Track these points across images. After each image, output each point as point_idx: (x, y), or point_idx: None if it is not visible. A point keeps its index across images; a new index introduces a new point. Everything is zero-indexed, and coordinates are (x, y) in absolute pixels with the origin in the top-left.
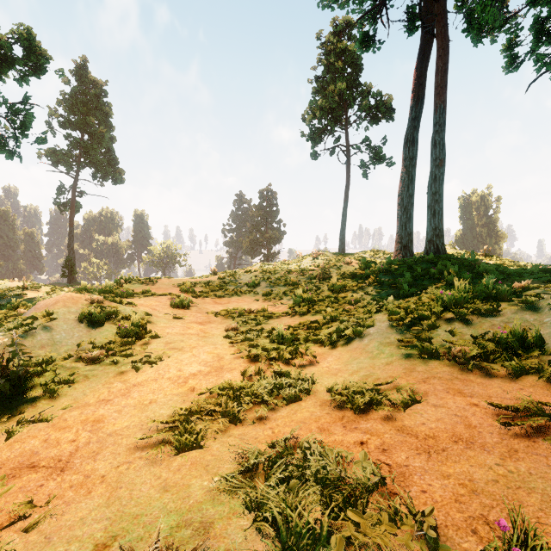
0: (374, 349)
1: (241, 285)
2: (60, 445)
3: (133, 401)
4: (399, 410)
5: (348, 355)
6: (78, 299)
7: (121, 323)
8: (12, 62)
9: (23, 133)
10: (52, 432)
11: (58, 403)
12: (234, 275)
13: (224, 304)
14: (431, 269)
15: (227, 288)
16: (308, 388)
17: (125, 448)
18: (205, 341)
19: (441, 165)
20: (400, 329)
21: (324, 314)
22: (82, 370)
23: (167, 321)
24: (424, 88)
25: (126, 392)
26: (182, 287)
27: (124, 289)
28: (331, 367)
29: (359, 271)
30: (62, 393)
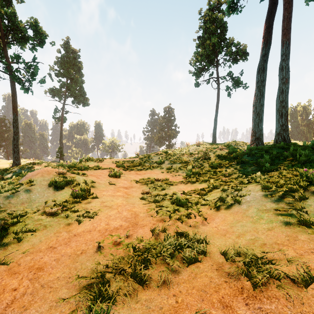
0: (253, 214)
1: (153, 163)
2: (4, 293)
3: (70, 250)
4: (299, 287)
5: (231, 217)
6: (51, 171)
7: (74, 188)
8: (27, 39)
9: (33, 78)
10: (5, 277)
11: (21, 247)
12: (148, 156)
13: (142, 174)
14: (285, 152)
15: (144, 165)
16: (204, 250)
17: (48, 305)
18: (127, 201)
19: (286, 82)
20: (273, 198)
21: (208, 183)
22: (43, 221)
23: (105, 186)
24: (271, 34)
25: (67, 241)
26: (117, 164)
27: (82, 165)
28: (219, 227)
29: (228, 154)
30: (26, 238)
